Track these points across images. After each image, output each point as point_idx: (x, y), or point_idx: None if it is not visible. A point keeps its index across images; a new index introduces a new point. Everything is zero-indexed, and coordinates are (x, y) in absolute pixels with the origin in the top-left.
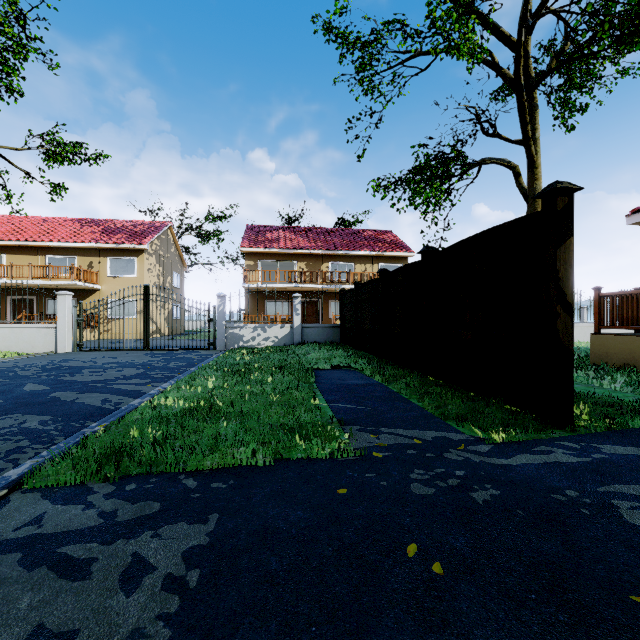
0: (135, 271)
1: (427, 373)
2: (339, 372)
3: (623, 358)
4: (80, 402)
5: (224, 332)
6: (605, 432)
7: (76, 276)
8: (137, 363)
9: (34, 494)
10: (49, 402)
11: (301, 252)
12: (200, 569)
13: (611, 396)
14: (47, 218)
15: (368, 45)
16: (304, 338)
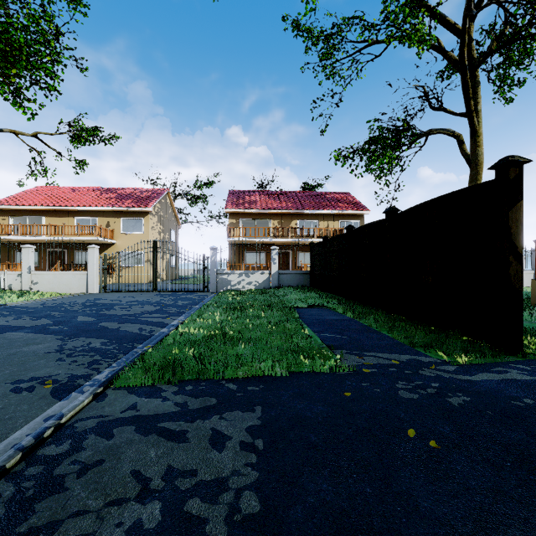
0: (142, 229)
1: (391, 311)
2: (315, 310)
3: None
4: (123, 330)
5: (216, 277)
6: None
7: (98, 233)
8: (152, 302)
9: (122, 391)
10: (101, 329)
11: (274, 212)
12: (262, 439)
13: None
14: (74, 188)
15: (330, 37)
16: (280, 283)
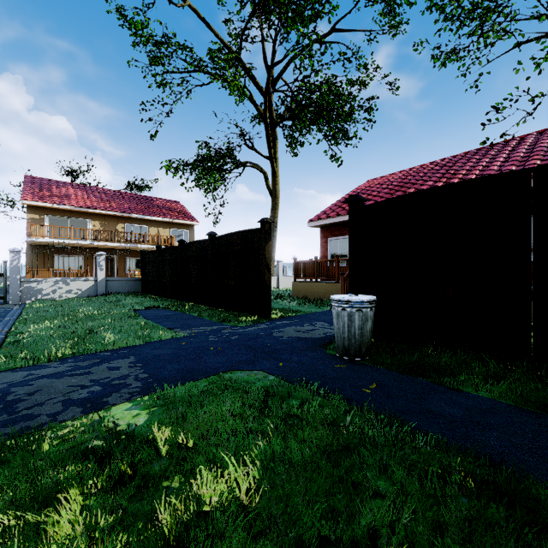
0: None
1: (212, 305)
2: (152, 310)
3: (303, 293)
4: None
5: (19, 286)
6: (281, 318)
7: None
8: None
9: (5, 373)
10: None
11: (96, 212)
12: (140, 363)
13: (289, 307)
14: None
15: (161, 45)
16: (108, 290)
